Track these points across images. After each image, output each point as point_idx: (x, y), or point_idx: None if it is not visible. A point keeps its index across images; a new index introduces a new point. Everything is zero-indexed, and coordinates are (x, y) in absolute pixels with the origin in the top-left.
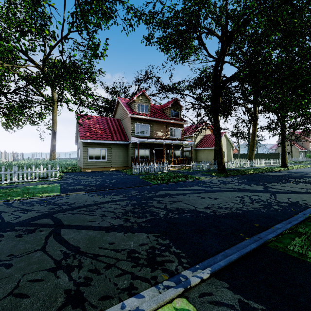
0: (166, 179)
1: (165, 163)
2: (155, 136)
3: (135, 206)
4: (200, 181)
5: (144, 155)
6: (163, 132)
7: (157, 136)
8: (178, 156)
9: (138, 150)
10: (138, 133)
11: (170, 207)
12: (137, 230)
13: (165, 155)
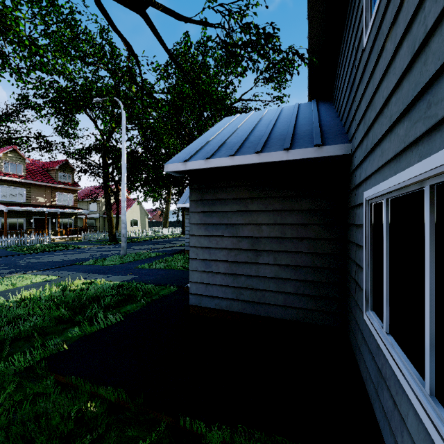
0: (42, 249)
1: (51, 234)
2: (35, 203)
3: (2, 264)
4: (79, 249)
5: (16, 225)
6: (47, 198)
7: (38, 203)
8: (69, 226)
9: (6, 220)
10: (6, 199)
11: (32, 262)
12: (3, 269)
13: (50, 225)
